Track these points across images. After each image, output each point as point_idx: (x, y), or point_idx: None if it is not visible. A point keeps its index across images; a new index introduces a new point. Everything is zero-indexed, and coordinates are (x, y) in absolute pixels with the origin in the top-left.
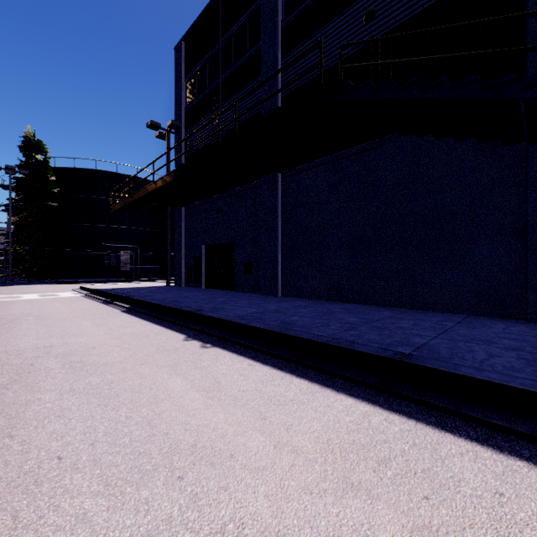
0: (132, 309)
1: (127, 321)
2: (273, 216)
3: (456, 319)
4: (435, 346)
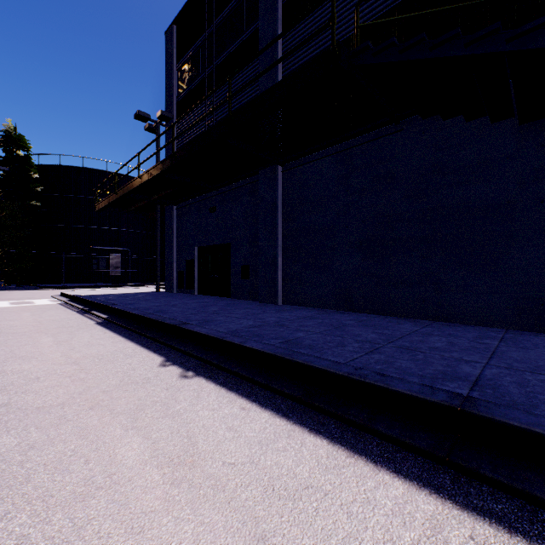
0: (109, 320)
1: (97, 337)
2: (272, 214)
3: (495, 334)
4: (495, 380)
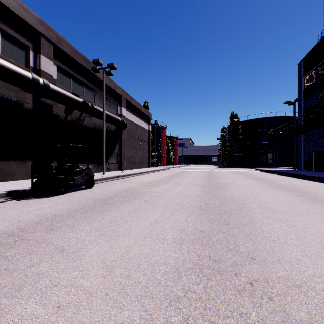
0: (280, 174)
1: (280, 176)
2: None
3: None
4: None
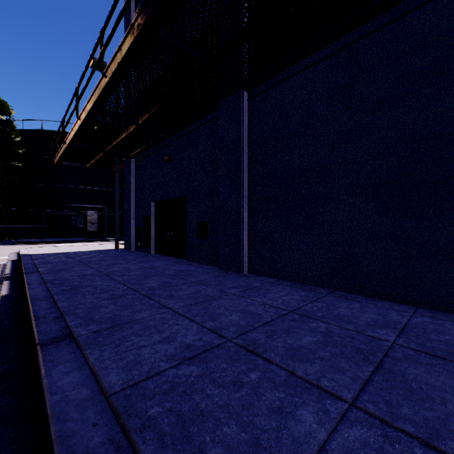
0: None
1: None
2: (235, 155)
3: None
4: None
